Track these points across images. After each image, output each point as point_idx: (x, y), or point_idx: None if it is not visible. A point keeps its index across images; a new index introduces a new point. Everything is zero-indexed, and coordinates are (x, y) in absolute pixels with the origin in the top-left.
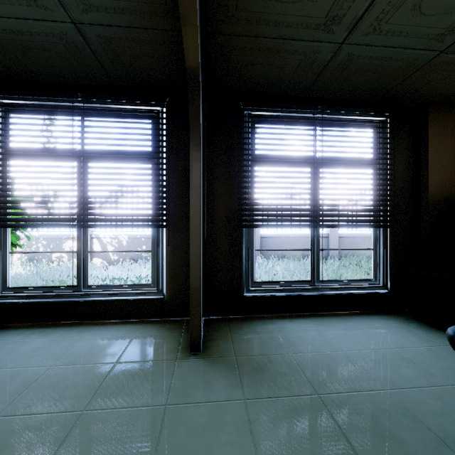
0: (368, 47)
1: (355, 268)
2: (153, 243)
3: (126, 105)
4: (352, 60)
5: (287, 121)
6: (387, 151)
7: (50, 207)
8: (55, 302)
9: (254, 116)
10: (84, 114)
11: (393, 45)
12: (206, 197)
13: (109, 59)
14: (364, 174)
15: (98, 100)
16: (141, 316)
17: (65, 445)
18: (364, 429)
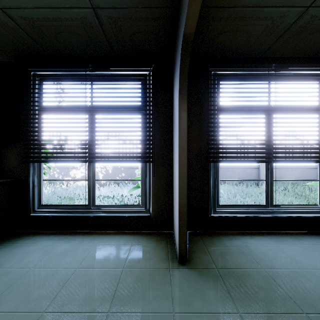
0: None
1: (283, 192)
2: (142, 174)
3: (123, 71)
4: (314, 21)
5: (246, 78)
6: None
7: (70, 148)
8: (73, 216)
9: (219, 75)
10: (93, 80)
11: None
12: None
13: (114, 36)
14: (312, 118)
15: (103, 69)
16: (133, 229)
17: None
18: None
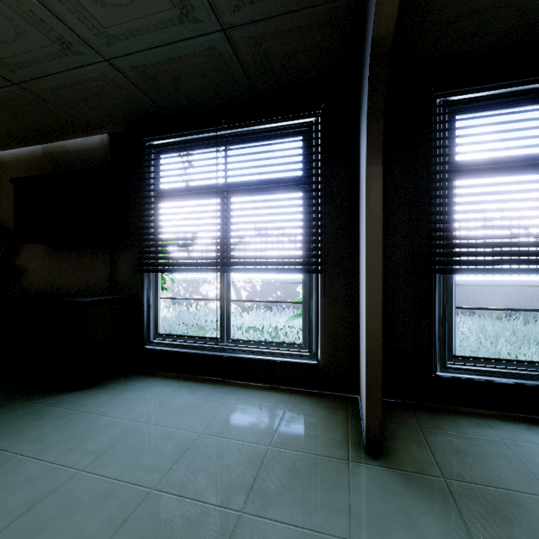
0: None
1: None
2: (304, 292)
3: (272, 123)
4: None
5: (516, 101)
6: None
7: (195, 251)
8: (200, 354)
9: (454, 103)
10: (227, 143)
11: None
12: None
13: (258, 67)
14: None
15: (242, 124)
16: (289, 383)
17: None
18: None
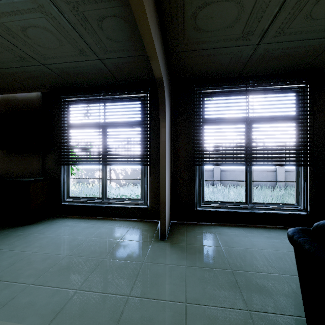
0: (278, 43)
1: None
2: (141, 174)
3: (126, 95)
4: (269, 51)
5: (227, 94)
6: (307, 109)
7: (88, 154)
8: (91, 206)
9: (203, 93)
10: (105, 102)
11: (298, 39)
12: (173, 146)
13: (117, 72)
14: (286, 127)
15: (112, 93)
16: (135, 217)
17: (95, 271)
18: (254, 290)
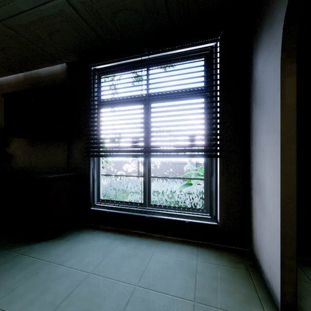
0: None
1: None
2: (205, 172)
3: (182, 48)
4: None
5: None
6: None
7: (125, 142)
8: (129, 214)
9: None
10: (149, 64)
11: None
12: None
13: (177, 0)
14: None
15: (159, 50)
16: (195, 238)
17: None
18: None
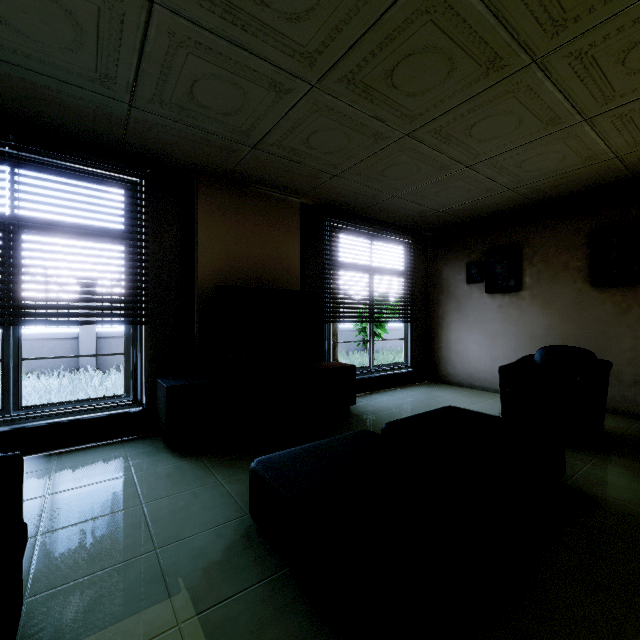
0: None
1: None
2: None
3: None
4: None
5: None
6: (143, 224)
7: None
8: None
9: None
10: None
11: (40, 71)
12: None
13: None
14: (100, 250)
15: None
16: None
17: None
18: None
